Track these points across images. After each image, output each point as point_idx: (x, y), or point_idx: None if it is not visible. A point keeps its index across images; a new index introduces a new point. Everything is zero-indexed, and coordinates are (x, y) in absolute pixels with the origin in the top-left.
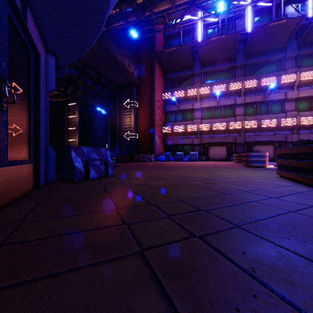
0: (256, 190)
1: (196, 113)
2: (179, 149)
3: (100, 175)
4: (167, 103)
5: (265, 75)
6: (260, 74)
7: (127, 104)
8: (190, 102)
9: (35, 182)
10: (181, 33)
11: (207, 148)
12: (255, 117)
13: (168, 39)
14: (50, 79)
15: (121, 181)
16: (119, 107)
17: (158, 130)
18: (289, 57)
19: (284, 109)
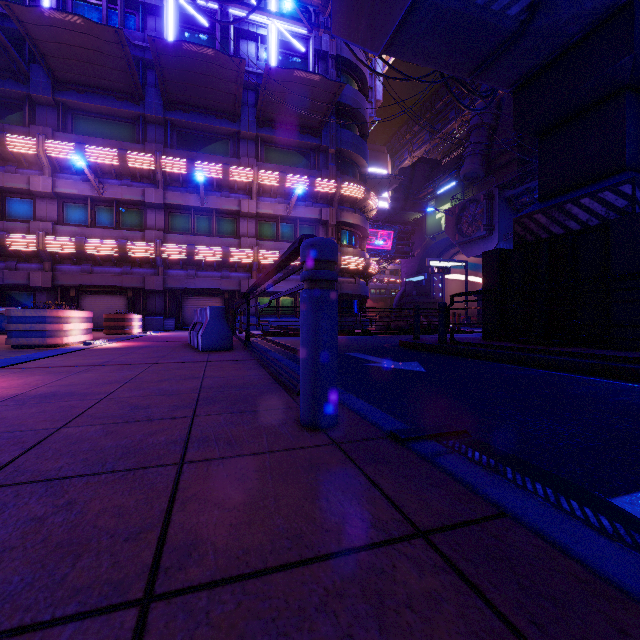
0: None
1: (42, 206)
2: None
3: None
4: None
5: (205, 155)
6: (200, 152)
7: None
8: (21, 171)
9: None
10: None
11: (75, 299)
12: (185, 237)
13: None
14: None
15: None
16: None
17: None
18: (246, 136)
19: (240, 232)
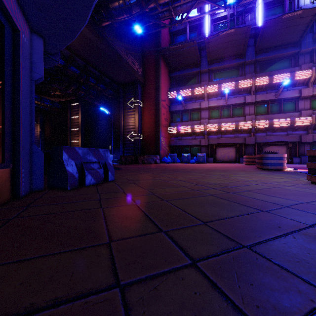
0: (299, 205)
1: (203, 113)
2: (185, 150)
3: (98, 181)
4: (173, 102)
5: (277, 71)
6: (272, 70)
7: (131, 103)
8: (196, 101)
9: (13, 191)
10: (188, 29)
11: (214, 149)
12: (266, 116)
13: (174, 36)
14: (36, 65)
15: (122, 189)
16: (122, 107)
17: (164, 131)
18: (304, 52)
19: (298, 108)
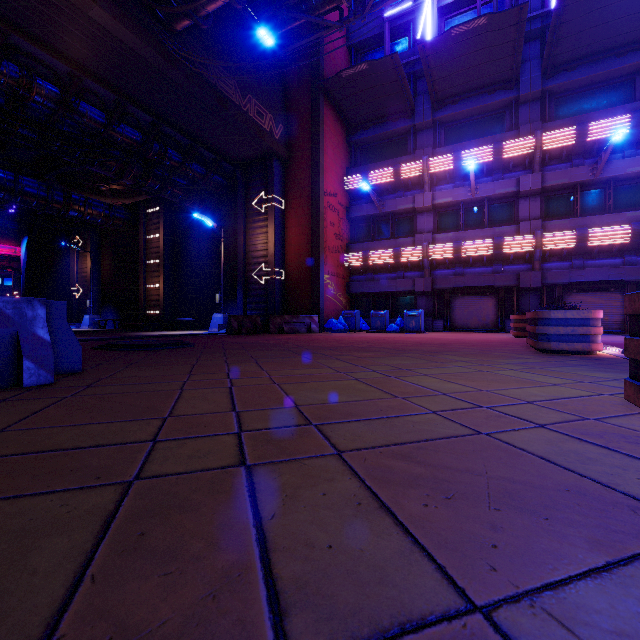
0: None
1: (422, 220)
2: (383, 304)
3: None
4: (356, 199)
5: (598, 113)
6: (586, 112)
7: (260, 203)
8: (406, 194)
9: None
10: (386, 35)
11: (447, 301)
12: (570, 221)
13: (358, 53)
14: None
15: None
16: (243, 212)
17: (332, 261)
18: None
19: None
